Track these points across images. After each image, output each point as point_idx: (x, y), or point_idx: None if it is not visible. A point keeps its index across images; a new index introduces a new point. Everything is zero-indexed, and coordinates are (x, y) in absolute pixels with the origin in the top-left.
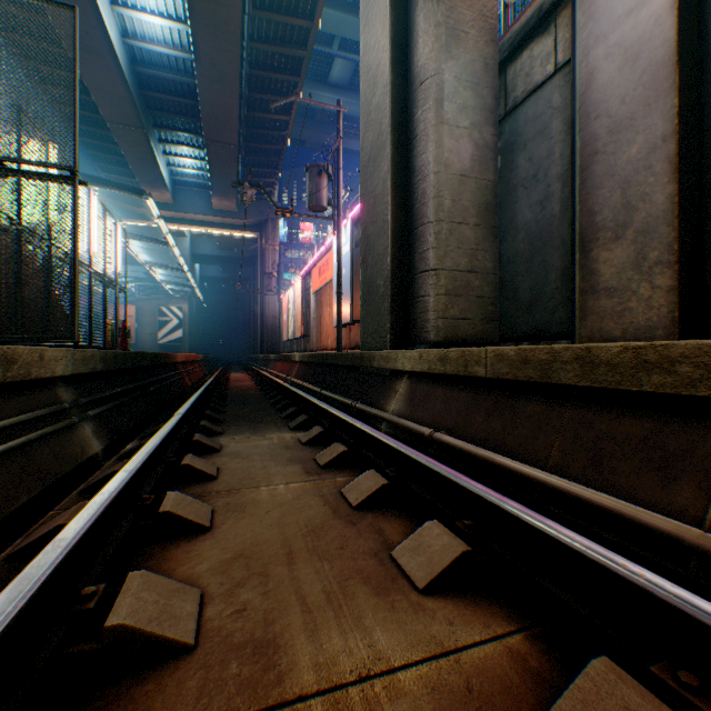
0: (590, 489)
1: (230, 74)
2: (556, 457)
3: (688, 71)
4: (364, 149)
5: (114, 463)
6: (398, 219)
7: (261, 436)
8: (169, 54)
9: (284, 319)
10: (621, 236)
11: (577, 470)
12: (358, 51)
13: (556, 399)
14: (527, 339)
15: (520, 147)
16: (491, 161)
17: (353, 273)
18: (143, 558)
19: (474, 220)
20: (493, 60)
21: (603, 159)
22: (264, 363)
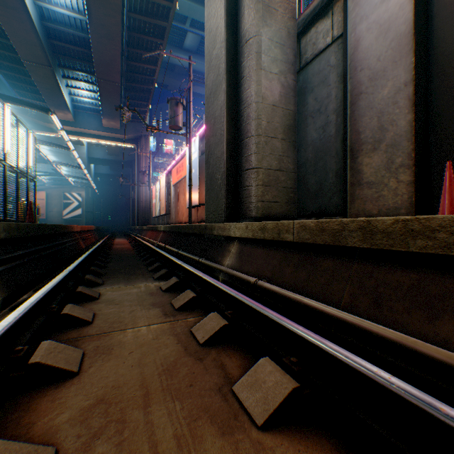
0: (376, 324)
1: (114, 33)
2: (346, 298)
3: (420, 41)
4: (208, 85)
5: (7, 313)
6: (231, 133)
7: (132, 285)
8: (69, 15)
9: (153, 202)
10: (377, 147)
11: (363, 308)
12: (203, 29)
13: (344, 257)
14: (314, 216)
15: (309, 90)
16: (292, 97)
17: (200, 172)
18: (7, 411)
19: (282, 136)
20: (294, 30)
21: (366, 97)
22: (139, 232)
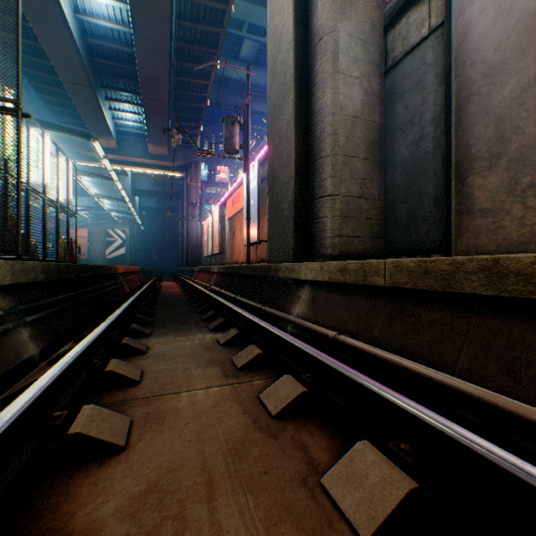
0: (514, 400)
1: (162, 45)
2: (464, 362)
3: None
4: (271, 97)
5: (45, 367)
6: (300, 154)
7: (184, 337)
8: (112, 28)
9: (205, 239)
10: (495, 164)
11: (489, 377)
12: (262, 34)
13: (458, 307)
14: (404, 254)
15: (398, 97)
16: (377, 106)
17: (259, 203)
18: (42, 494)
19: (364, 154)
20: (379, 22)
21: (478, 99)
22: (189, 274)
